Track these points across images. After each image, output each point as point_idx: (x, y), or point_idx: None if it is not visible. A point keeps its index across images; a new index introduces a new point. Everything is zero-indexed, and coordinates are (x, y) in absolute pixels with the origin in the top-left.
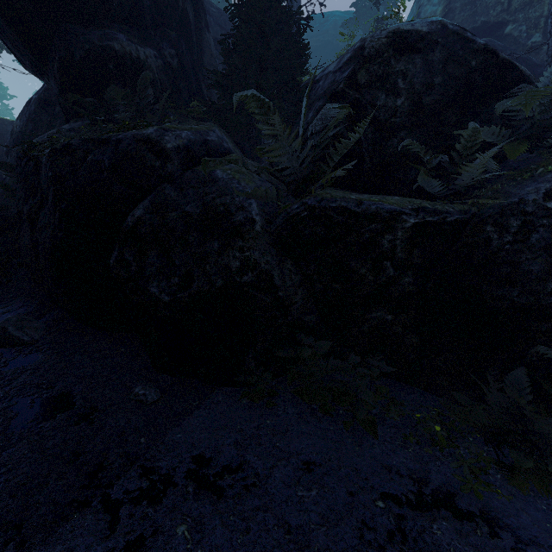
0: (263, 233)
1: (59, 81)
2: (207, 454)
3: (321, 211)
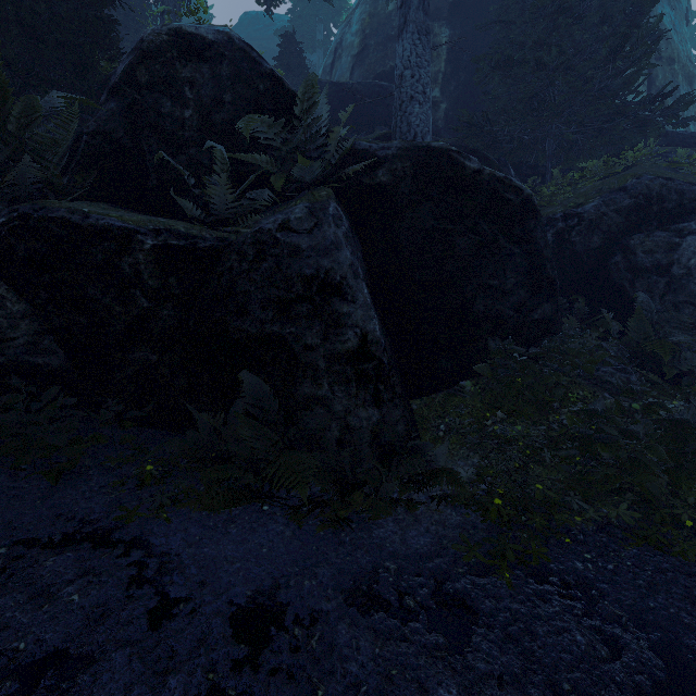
0: None
1: None
2: None
3: (38, 222)
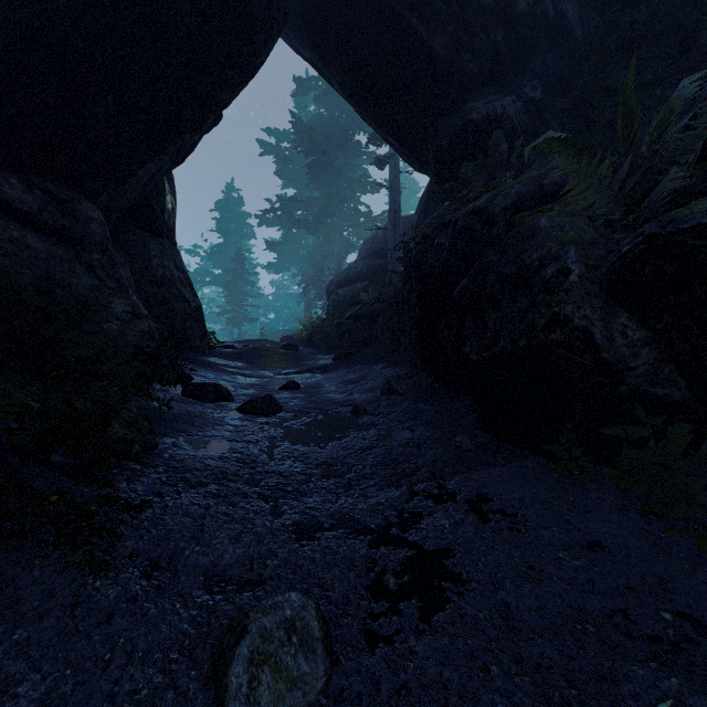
0: (581, 283)
1: (434, 173)
2: (490, 497)
3: (665, 239)
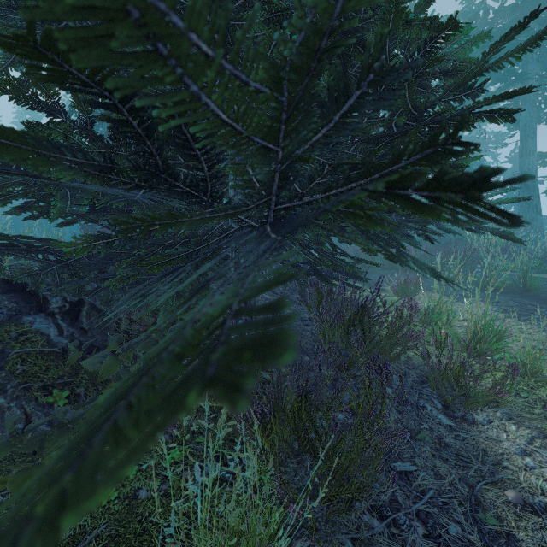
0: None
1: None
2: None
3: None
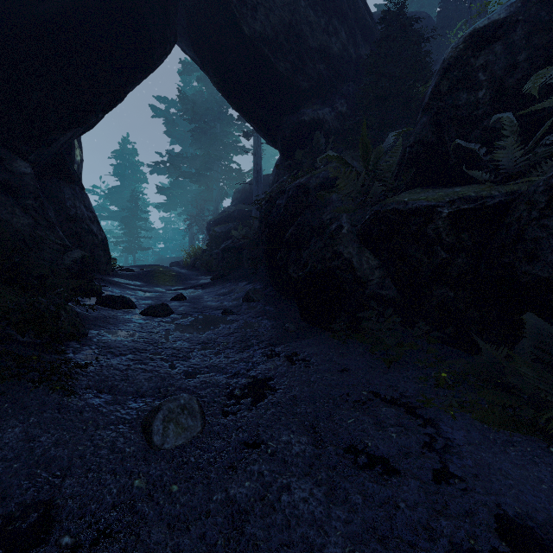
0: (348, 234)
1: (281, 151)
2: (299, 353)
3: (382, 214)
